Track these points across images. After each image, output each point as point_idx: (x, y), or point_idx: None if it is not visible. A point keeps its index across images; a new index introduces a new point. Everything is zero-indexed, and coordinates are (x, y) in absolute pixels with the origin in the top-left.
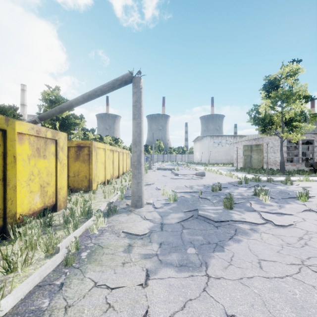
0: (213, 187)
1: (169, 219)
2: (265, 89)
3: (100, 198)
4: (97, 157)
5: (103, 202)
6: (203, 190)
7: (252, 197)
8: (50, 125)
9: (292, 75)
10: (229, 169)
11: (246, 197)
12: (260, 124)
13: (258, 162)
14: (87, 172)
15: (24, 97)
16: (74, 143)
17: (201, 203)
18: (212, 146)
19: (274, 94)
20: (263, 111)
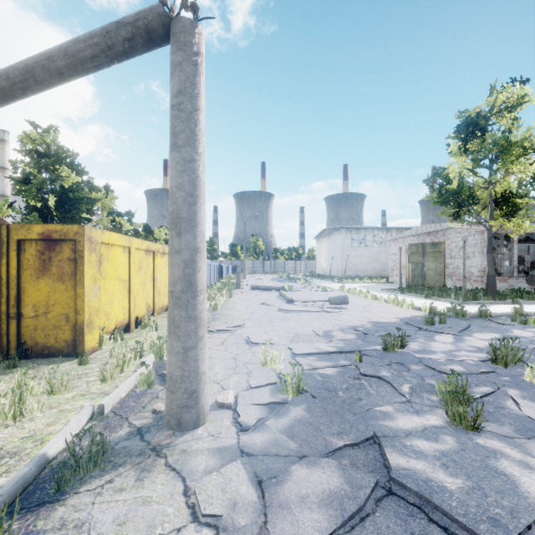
0: (387, 340)
1: (289, 505)
2: (458, 136)
3: (92, 380)
4: (104, 267)
5: (91, 399)
6: (359, 345)
7: (492, 369)
8: (38, 201)
9: (513, 107)
10: (384, 287)
11: (478, 371)
12: (450, 203)
13: (436, 274)
14: (70, 304)
15: (3, 154)
16: (34, 231)
17: (373, 397)
18: (349, 247)
19: (477, 145)
20: (452, 178)
